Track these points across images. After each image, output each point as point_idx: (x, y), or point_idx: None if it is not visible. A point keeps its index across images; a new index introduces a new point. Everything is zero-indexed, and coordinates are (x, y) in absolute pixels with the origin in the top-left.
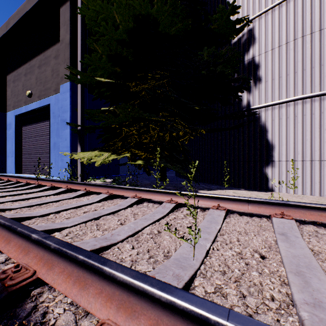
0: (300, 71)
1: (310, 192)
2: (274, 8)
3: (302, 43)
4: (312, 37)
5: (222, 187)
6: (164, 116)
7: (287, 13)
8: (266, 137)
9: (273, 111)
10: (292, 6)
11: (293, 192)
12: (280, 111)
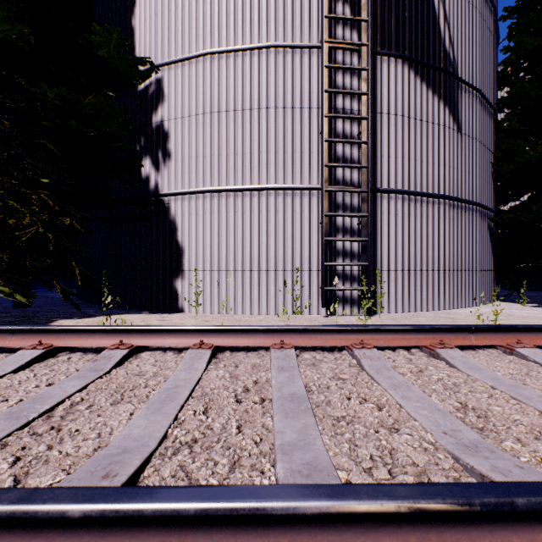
0: (209, 155)
1: (218, 310)
2: (184, 63)
3: (211, 120)
4: (220, 117)
5: (120, 311)
6: (23, 184)
7: (197, 76)
8: (176, 238)
9: (183, 203)
10: (202, 69)
11: (202, 311)
12: (190, 204)
